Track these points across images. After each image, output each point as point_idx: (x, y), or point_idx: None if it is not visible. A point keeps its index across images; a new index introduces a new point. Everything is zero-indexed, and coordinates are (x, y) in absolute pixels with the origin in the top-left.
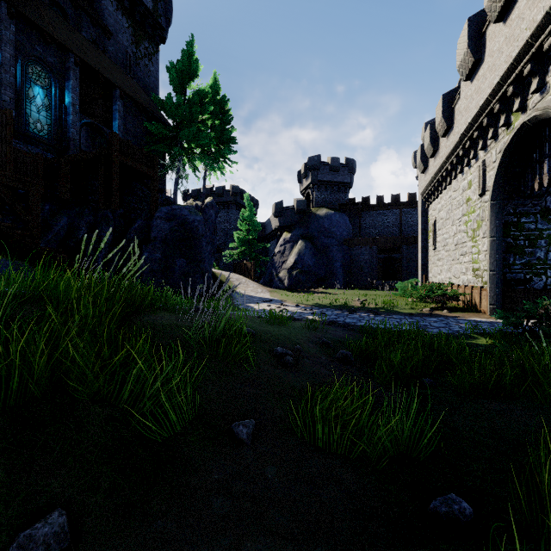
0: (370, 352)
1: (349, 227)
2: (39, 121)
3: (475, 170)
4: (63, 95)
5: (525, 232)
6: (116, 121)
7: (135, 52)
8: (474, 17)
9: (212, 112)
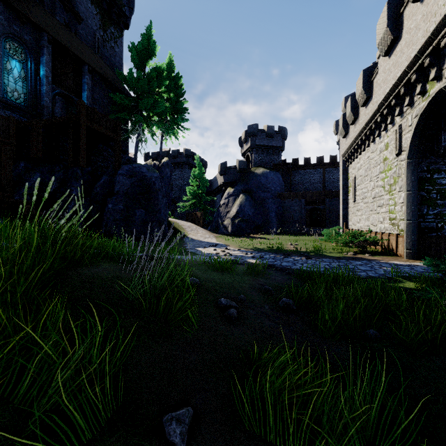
0: (310, 298)
1: (281, 183)
2: (16, 90)
3: (392, 134)
4: (37, 69)
5: (437, 186)
6: (85, 92)
7: (103, 36)
8: (393, 0)
9: (167, 86)
